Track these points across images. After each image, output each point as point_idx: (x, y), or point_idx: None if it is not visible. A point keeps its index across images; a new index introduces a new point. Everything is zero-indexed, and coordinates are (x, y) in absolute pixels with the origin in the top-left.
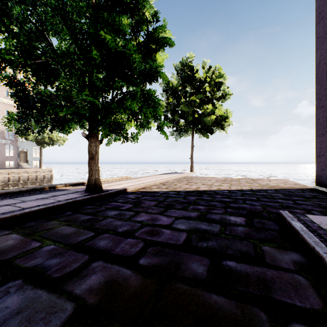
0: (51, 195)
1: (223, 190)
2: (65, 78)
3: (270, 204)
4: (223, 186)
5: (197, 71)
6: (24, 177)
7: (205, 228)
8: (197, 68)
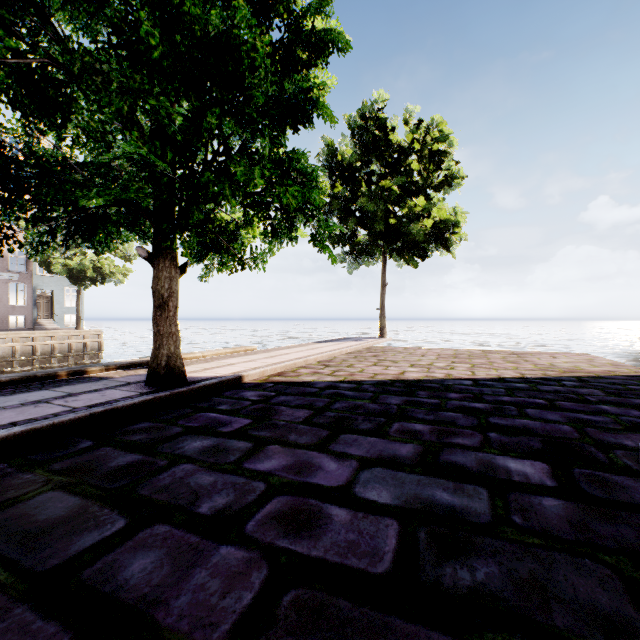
0: (63, 393)
1: (459, 380)
2: (86, 110)
3: (589, 419)
4: (456, 370)
5: (393, 130)
6: (44, 346)
7: (447, 500)
8: (393, 124)
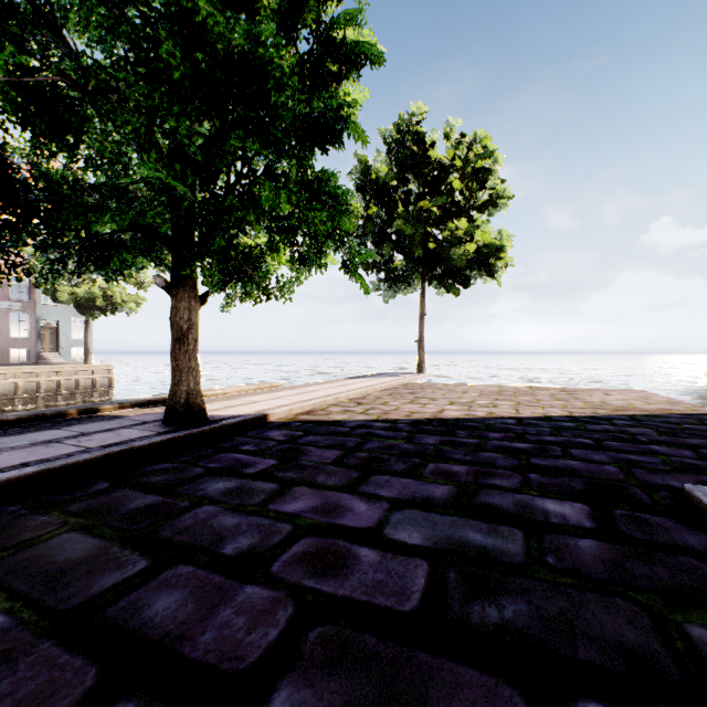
0: (74, 432)
1: (502, 419)
2: (101, 131)
3: (637, 459)
4: (499, 408)
5: (433, 146)
6: (49, 383)
7: (480, 541)
8: (433, 139)
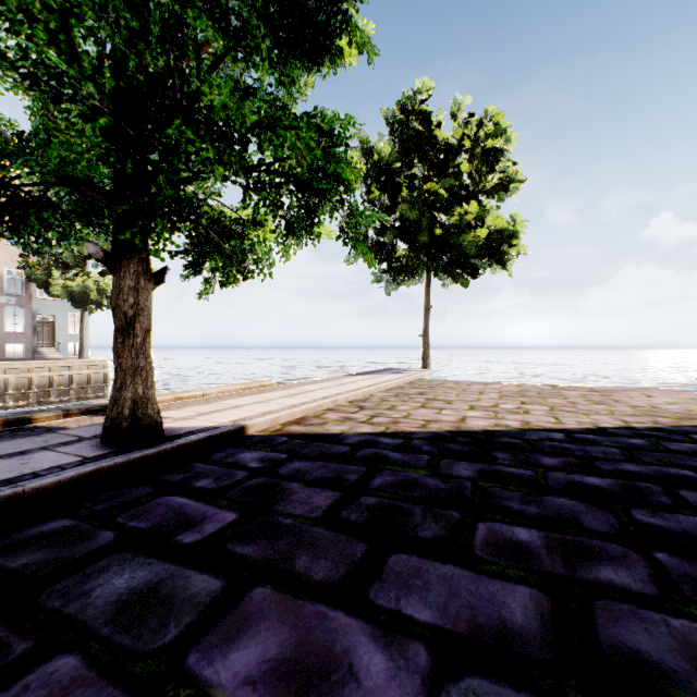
0: None
1: (545, 432)
2: None
3: None
4: (533, 415)
5: (439, 126)
6: (42, 378)
7: None
8: (439, 120)
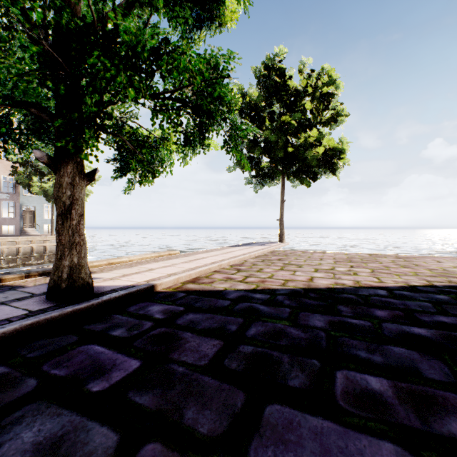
0: None
1: (372, 289)
2: None
3: None
4: (360, 276)
5: (290, 79)
6: (25, 248)
7: None
8: (290, 74)
